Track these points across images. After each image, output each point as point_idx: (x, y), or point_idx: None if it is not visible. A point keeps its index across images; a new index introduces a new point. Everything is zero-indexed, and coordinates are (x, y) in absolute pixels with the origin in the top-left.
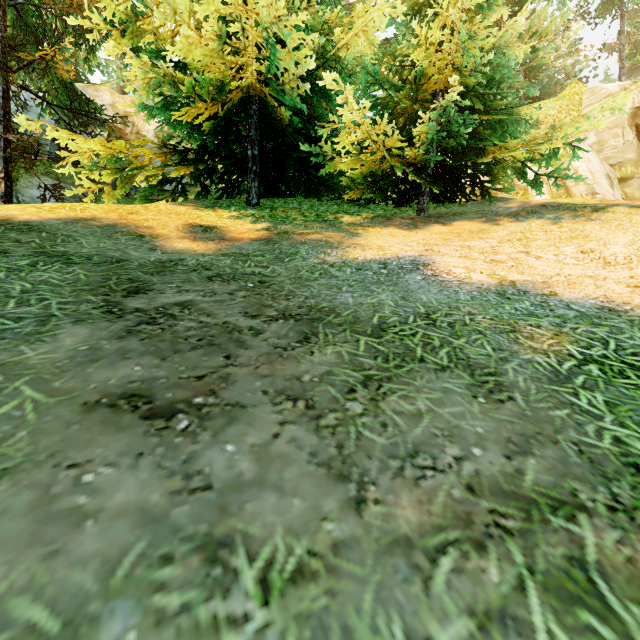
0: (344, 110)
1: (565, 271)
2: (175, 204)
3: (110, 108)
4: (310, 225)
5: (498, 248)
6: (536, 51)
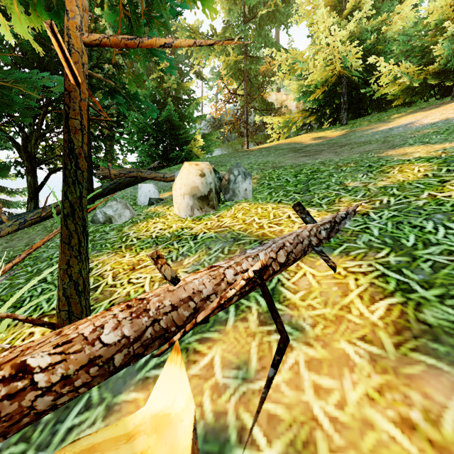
0: (382, 67)
1: None
2: (307, 134)
3: (275, 102)
4: (369, 125)
5: None
6: None
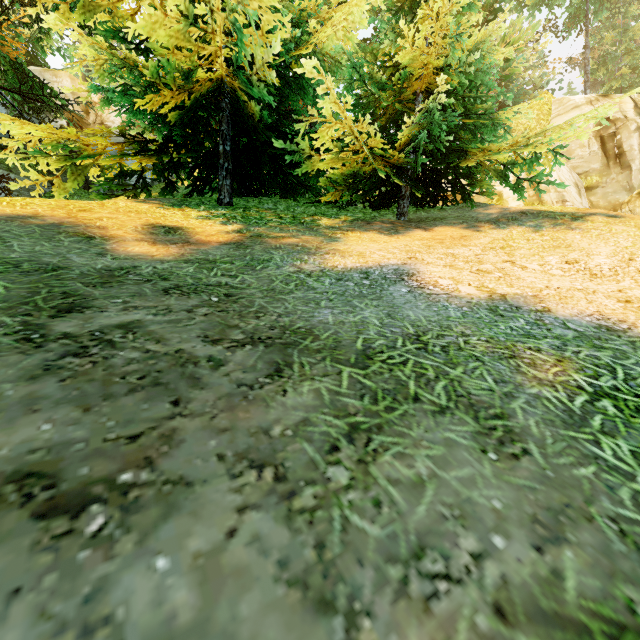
0: (322, 105)
1: (553, 283)
2: (137, 201)
3: (70, 95)
4: (286, 228)
5: (482, 257)
6: (509, 60)
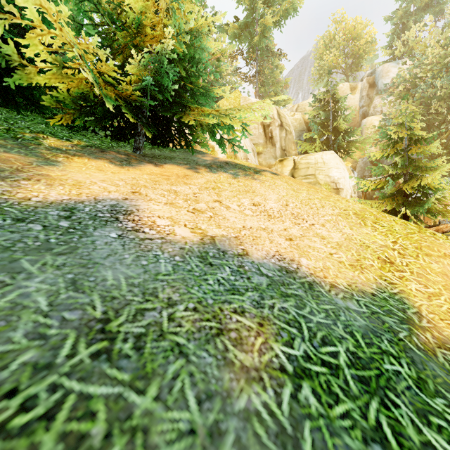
0: (28, 3)
1: (248, 223)
2: None
3: None
4: None
5: (199, 195)
6: (219, 61)
